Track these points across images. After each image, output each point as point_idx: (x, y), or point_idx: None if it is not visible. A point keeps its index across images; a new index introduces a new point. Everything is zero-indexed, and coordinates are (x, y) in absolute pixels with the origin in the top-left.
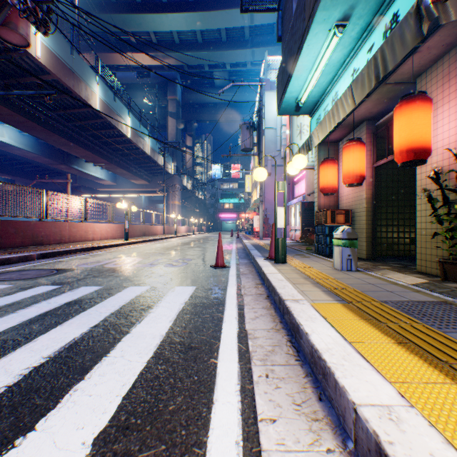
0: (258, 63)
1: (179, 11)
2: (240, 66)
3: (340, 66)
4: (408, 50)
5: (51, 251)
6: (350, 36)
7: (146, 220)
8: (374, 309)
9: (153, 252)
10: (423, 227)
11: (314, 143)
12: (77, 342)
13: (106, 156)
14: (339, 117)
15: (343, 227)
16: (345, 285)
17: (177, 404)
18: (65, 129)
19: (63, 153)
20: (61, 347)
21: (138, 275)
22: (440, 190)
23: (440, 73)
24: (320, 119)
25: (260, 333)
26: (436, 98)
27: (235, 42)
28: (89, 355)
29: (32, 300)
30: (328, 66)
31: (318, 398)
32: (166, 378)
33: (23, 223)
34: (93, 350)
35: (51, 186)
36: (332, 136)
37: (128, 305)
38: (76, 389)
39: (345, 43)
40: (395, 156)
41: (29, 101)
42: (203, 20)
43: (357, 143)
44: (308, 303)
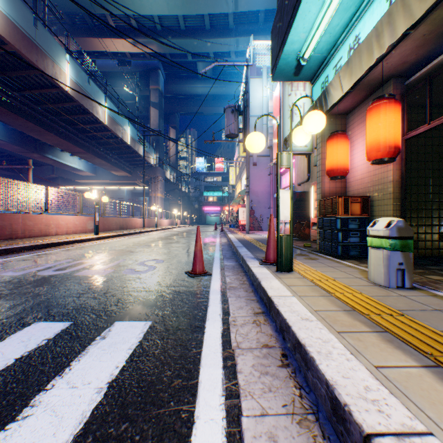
0: (243, 47)
1: None
2: (224, 56)
3: None
4: None
5: None
6: None
7: (129, 213)
8: None
9: (120, 249)
10: None
11: (332, 98)
12: None
13: (81, 144)
14: (394, 34)
15: (387, 219)
16: None
17: None
18: (32, 112)
19: (35, 141)
20: None
21: (70, 292)
22: None
23: None
24: (327, 81)
25: None
26: None
27: (219, 30)
28: None
29: None
30: None
31: None
32: None
33: None
34: None
35: (26, 177)
36: (341, 105)
37: None
38: None
39: None
40: None
41: None
42: (185, 4)
43: (390, 101)
44: None
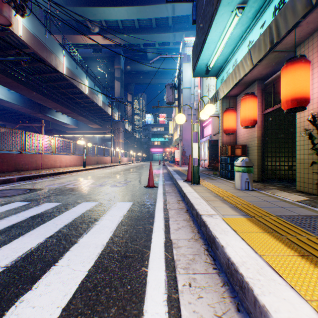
0: (178, 42)
1: (122, 5)
2: (166, 45)
3: (239, 40)
4: (299, 18)
5: (27, 175)
6: (247, 16)
7: (99, 153)
8: (273, 223)
9: (102, 176)
10: (302, 157)
11: (220, 96)
12: (32, 252)
13: (70, 107)
14: (240, 75)
15: (242, 157)
16: (246, 202)
17: (110, 316)
18: (41, 88)
19: (40, 106)
20: (18, 256)
21: (90, 193)
22: (317, 129)
23: (315, 43)
24: (223, 79)
25: (182, 242)
26: (312, 61)
27: (162, 28)
28: (40, 265)
29: (5, 214)
30: (230, 39)
31: (236, 309)
32: (103, 287)
33: (7, 155)
34: (44, 259)
35: (31, 129)
36: (232, 92)
37: (79, 218)
38: (22, 300)
39: (243, 21)
40: (282, 104)
41: (14, 67)
42: (139, 12)
43: (251, 96)
44: (220, 217)
